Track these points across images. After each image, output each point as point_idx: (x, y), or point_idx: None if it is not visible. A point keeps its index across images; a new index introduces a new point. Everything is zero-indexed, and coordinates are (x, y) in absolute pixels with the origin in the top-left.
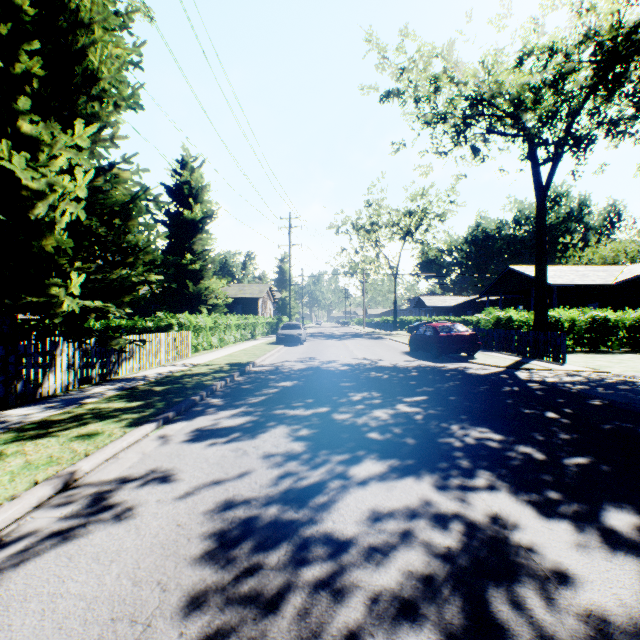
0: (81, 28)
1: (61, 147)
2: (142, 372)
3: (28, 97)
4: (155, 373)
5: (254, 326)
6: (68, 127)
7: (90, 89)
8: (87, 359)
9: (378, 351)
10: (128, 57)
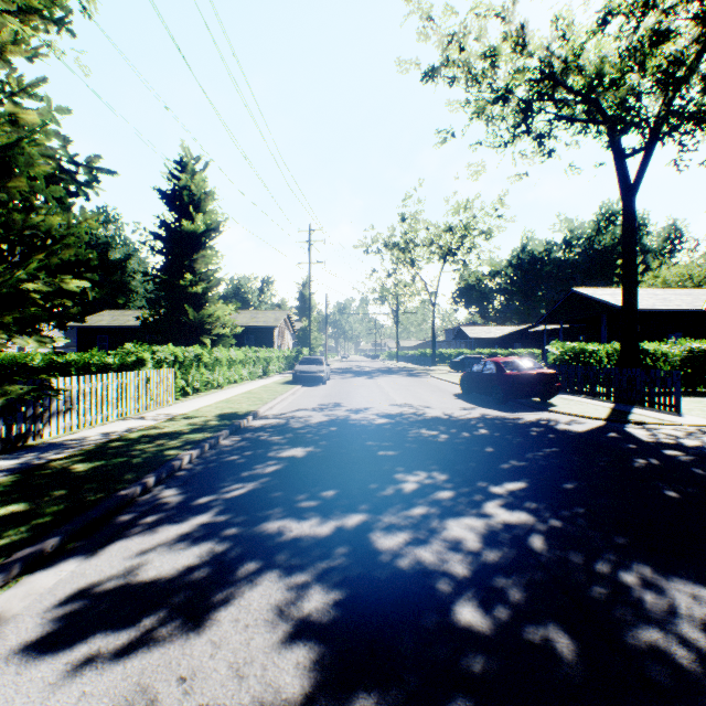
0: None
1: None
2: (84, 431)
3: None
4: (102, 433)
5: (267, 361)
6: None
7: None
8: None
9: (421, 393)
10: None
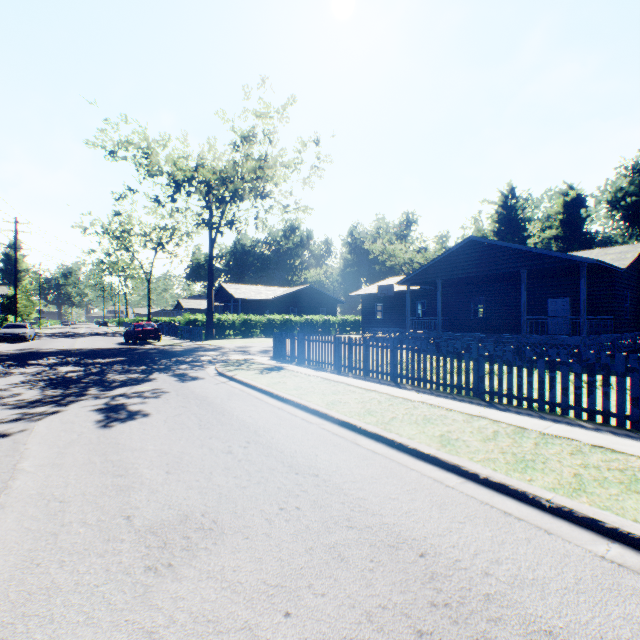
0: None
1: None
2: None
3: None
4: None
5: None
6: None
7: None
8: None
9: (99, 343)
10: None
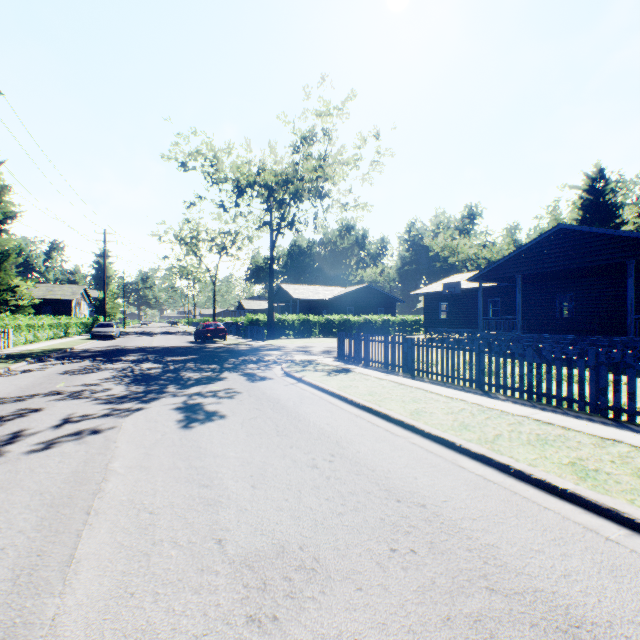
0: None
1: None
2: None
3: None
4: None
5: (68, 326)
6: None
7: None
8: None
9: (173, 341)
10: None
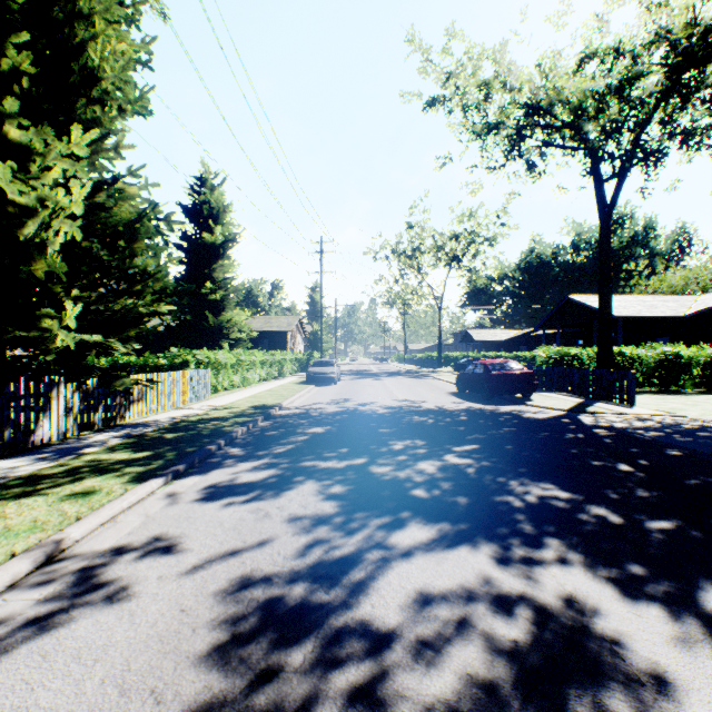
0: (79, 19)
1: (55, 157)
2: (153, 416)
3: (17, 98)
4: (167, 417)
5: (282, 363)
6: (65, 134)
7: (90, 90)
8: (88, 402)
9: (421, 391)
10: (135, 55)
